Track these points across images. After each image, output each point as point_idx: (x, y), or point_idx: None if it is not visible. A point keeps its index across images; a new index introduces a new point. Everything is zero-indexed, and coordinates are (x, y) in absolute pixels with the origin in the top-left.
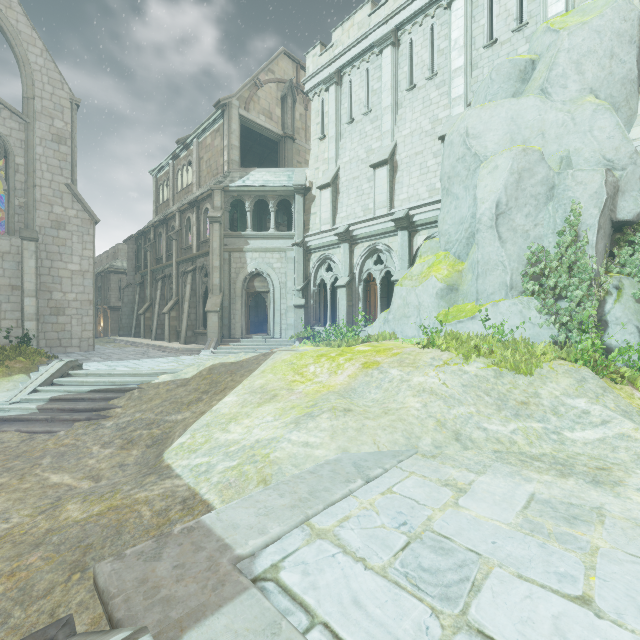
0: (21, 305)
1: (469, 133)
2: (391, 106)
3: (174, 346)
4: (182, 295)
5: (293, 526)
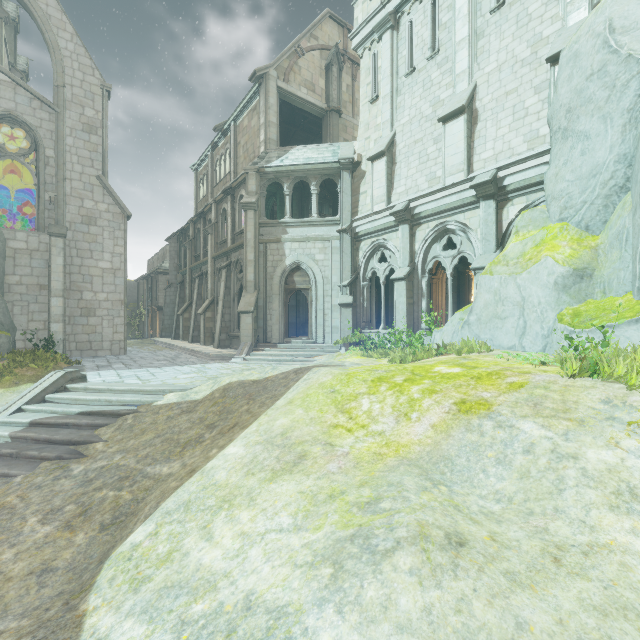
0: (48, 306)
1: (615, 26)
2: (468, 37)
3: (205, 351)
4: (218, 294)
5: None
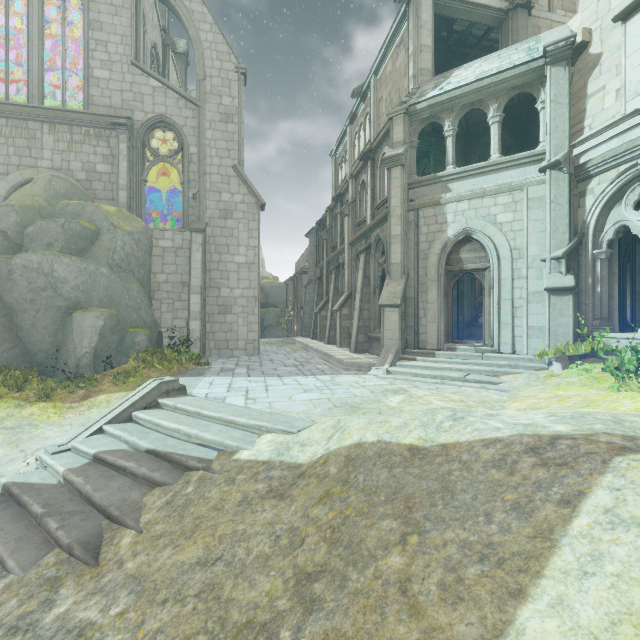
0: (188, 303)
1: None
2: None
3: (339, 355)
4: (355, 286)
5: None
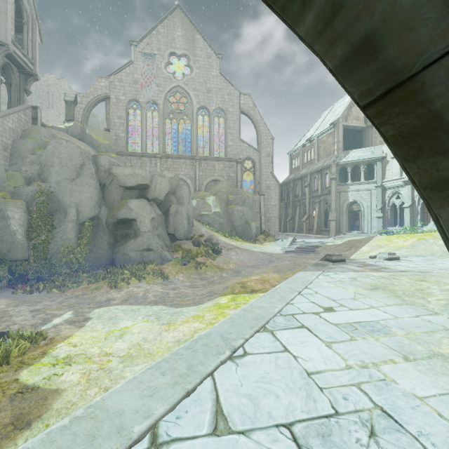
0: (260, 219)
1: None
2: None
3: (313, 235)
4: (311, 213)
5: (400, 257)
